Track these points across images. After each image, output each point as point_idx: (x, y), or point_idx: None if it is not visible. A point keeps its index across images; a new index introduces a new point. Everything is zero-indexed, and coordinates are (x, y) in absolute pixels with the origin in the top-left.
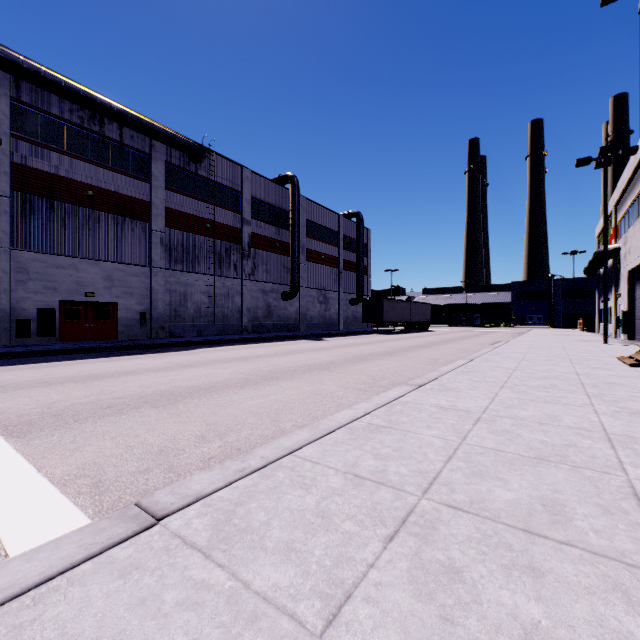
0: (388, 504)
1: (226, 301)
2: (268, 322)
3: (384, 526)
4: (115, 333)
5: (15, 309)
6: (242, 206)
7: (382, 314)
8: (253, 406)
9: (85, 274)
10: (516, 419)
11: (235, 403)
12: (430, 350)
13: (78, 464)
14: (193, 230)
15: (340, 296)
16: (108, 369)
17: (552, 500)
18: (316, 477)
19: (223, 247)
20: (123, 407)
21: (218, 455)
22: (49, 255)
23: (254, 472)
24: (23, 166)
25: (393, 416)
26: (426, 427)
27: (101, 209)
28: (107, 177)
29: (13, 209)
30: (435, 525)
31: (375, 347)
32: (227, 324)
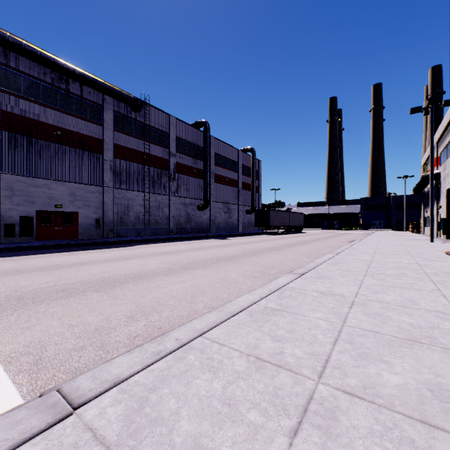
0: (288, 390)
1: (157, 211)
2: (188, 226)
3: (287, 416)
4: (77, 234)
5: (4, 216)
6: (169, 143)
7: (269, 220)
8: (174, 290)
9: (55, 191)
10: (383, 303)
11: (160, 288)
12: (305, 246)
13: (26, 342)
14: (134, 160)
15: (239, 208)
16: (68, 261)
17: (437, 385)
18: (222, 359)
19: (155, 172)
20: (73, 291)
21: (142, 333)
22: (29, 177)
23: (169, 354)
24: (9, 113)
25: (284, 300)
26: (312, 310)
27: (67, 144)
28: (71, 121)
29: (2, 144)
30: (335, 415)
31: (265, 244)
32: (158, 228)
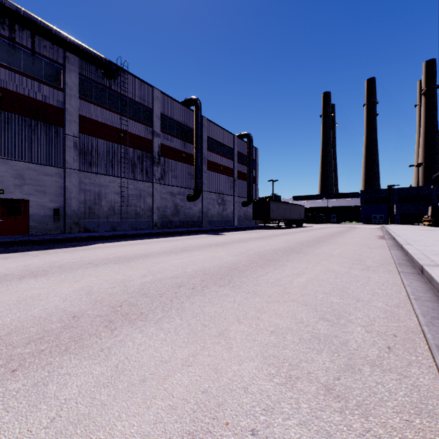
0: None
1: (138, 201)
2: (175, 219)
3: None
4: (27, 228)
5: None
6: (153, 121)
7: (269, 213)
8: None
9: None
10: None
11: None
12: (332, 246)
13: None
14: (107, 138)
15: (234, 199)
16: None
17: None
18: None
19: (135, 154)
20: None
21: None
22: None
23: None
24: None
25: None
26: None
27: (11, 110)
28: (18, 81)
29: None
30: None
31: (273, 242)
32: (139, 220)
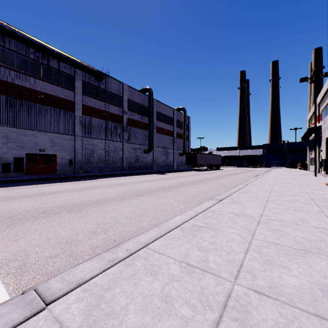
0: (212, 289)
1: (114, 154)
2: (137, 165)
3: (211, 311)
4: (55, 170)
5: (1, 158)
6: (123, 104)
7: (196, 160)
8: (125, 212)
9: (39, 139)
10: (281, 221)
11: (115, 210)
12: (222, 179)
13: (14, 251)
14: (97, 116)
15: (174, 151)
16: (48, 190)
17: (325, 285)
18: (161, 265)
19: (113, 125)
20: (51, 212)
21: (101, 245)
22: (20, 129)
23: (120, 261)
24: (6, 82)
25: (207, 219)
26: (228, 227)
27: (48, 105)
28: (51, 88)
29: (0, 104)
30: (248, 309)
31: (193, 178)
32: (115, 166)
